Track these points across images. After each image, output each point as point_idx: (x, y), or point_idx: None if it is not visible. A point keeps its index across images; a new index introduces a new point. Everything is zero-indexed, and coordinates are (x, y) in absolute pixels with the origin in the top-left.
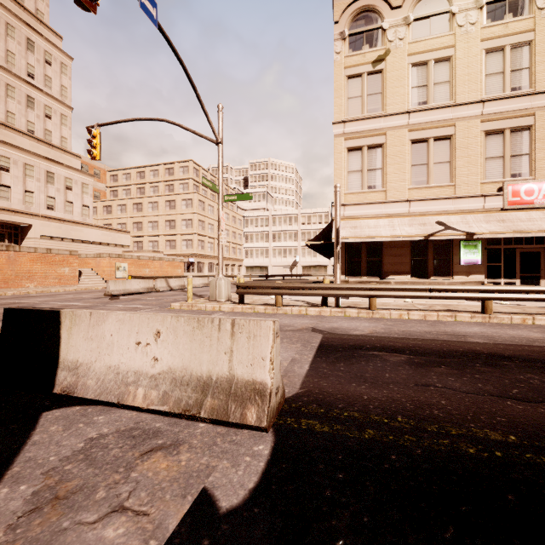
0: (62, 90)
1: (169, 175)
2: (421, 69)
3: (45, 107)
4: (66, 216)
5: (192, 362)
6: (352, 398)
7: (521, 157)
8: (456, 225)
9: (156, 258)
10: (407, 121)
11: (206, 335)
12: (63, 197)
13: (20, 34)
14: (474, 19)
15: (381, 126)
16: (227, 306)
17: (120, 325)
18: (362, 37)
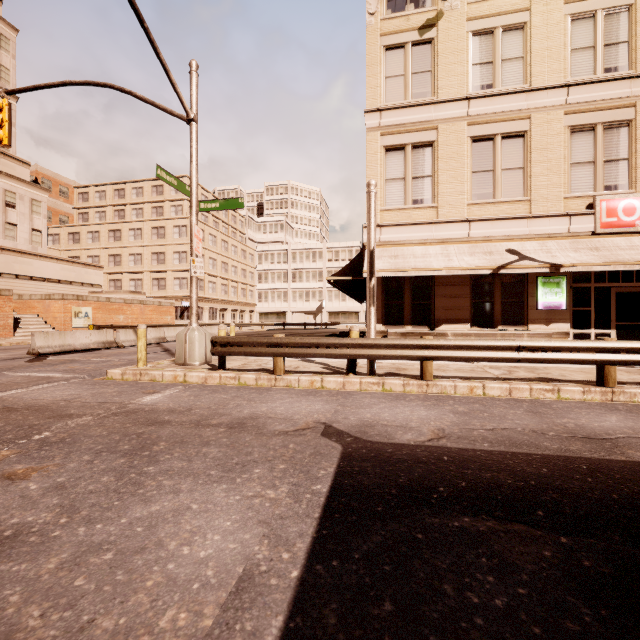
0: (1, 72)
1: (156, 195)
2: (485, 39)
3: None
4: (7, 243)
5: None
6: None
7: (618, 164)
8: (534, 254)
9: (134, 301)
10: (466, 111)
11: None
12: (1, 216)
13: None
14: None
15: (431, 117)
16: (197, 374)
17: None
18: None
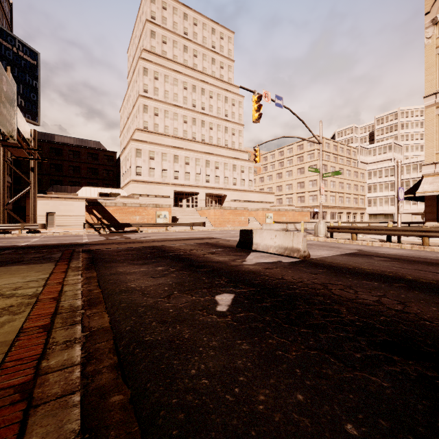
0: (239, 117)
1: (299, 150)
2: None
3: (232, 130)
4: (241, 188)
5: (283, 243)
6: (333, 260)
7: None
8: None
9: (290, 210)
10: None
11: (287, 236)
12: (240, 177)
13: (222, 96)
14: None
15: None
16: (322, 238)
17: (267, 233)
18: None
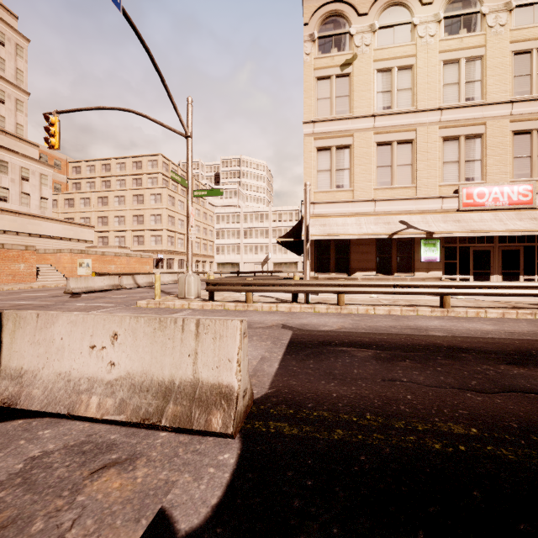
0: (17, 74)
1: (136, 169)
2: (386, 75)
3: None
4: (22, 209)
5: (152, 366)
6: (321, 396)
7: (474, 163)
8: (418, 224)
9: (122, 254)
10: (373, 124)
11: (168, 336)
12: (18, 188)
13: None
14: (433, 31)
15: (349, 128)
16: (197, 303)
17: (72, 327)
18: (331, 40)
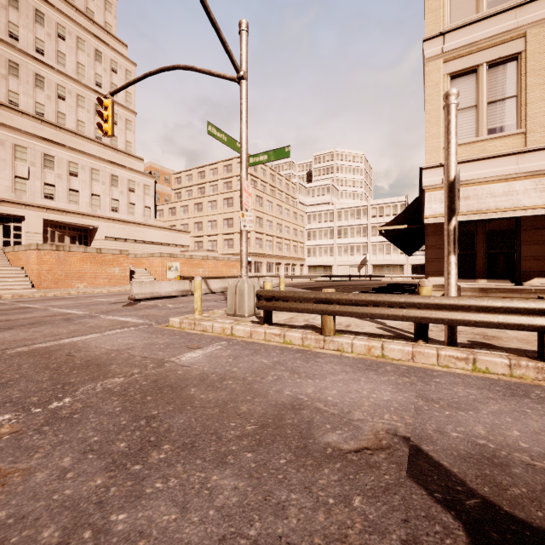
0: (127, 96)
1: (227, 172)
2: None
3: None
4: (129, 218)
5: None
6: None
7: None
8: None
9: (210, 257)
10: None
11: None
12: (126, 199)
13: (89, 46)
14: None
15: (516, 23)
16: (243, 327)
17: None
18: None
